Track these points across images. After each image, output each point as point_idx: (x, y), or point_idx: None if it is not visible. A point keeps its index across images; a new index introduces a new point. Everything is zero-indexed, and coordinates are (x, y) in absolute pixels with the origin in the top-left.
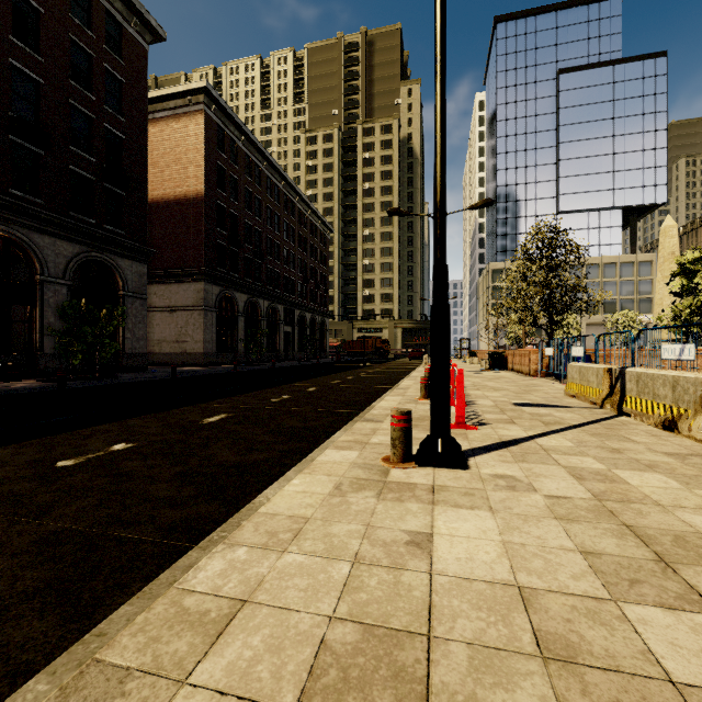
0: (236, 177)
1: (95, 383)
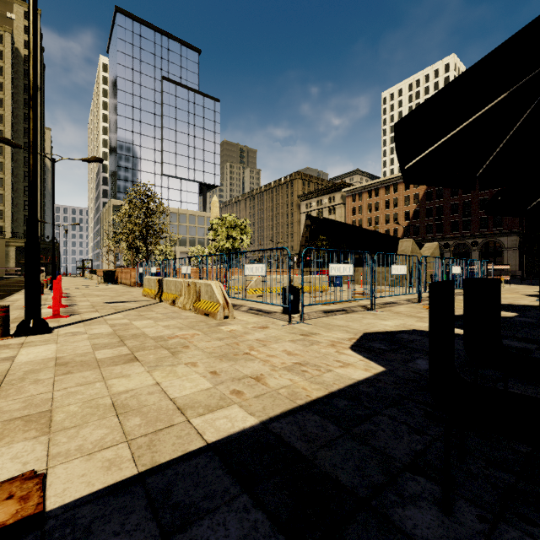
0: None
1: None
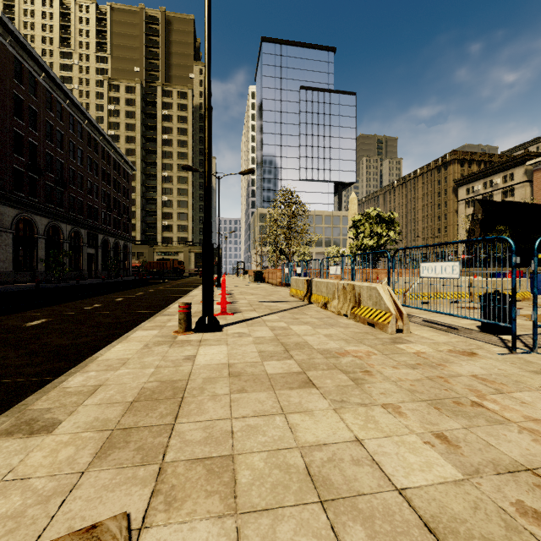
0: (35, 108)
1: None
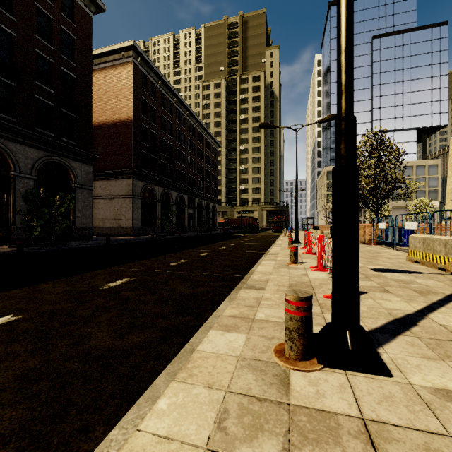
0: (155, 107)
1: (48, 248)
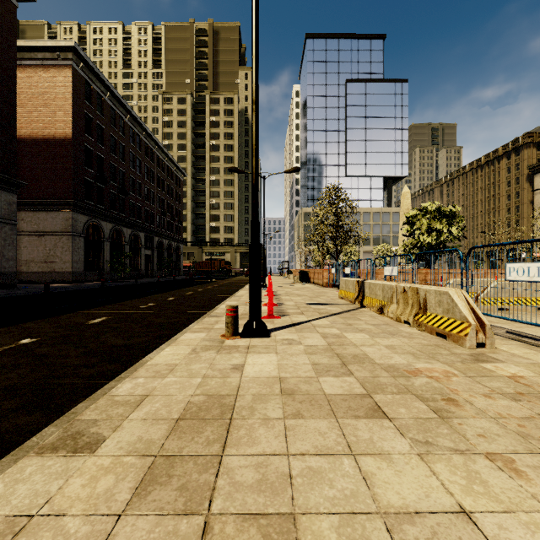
0: (102, 125)
1: None
